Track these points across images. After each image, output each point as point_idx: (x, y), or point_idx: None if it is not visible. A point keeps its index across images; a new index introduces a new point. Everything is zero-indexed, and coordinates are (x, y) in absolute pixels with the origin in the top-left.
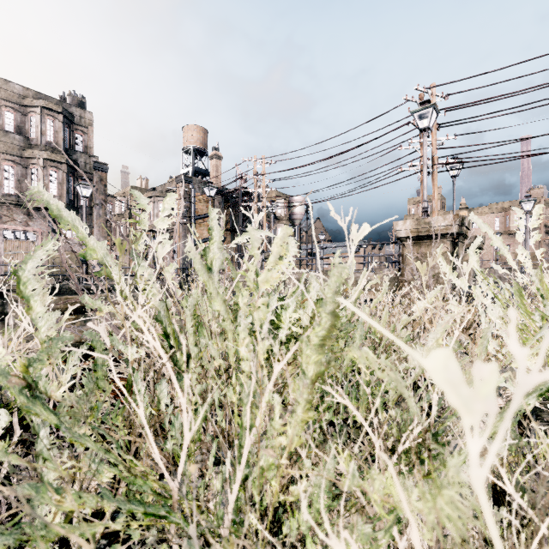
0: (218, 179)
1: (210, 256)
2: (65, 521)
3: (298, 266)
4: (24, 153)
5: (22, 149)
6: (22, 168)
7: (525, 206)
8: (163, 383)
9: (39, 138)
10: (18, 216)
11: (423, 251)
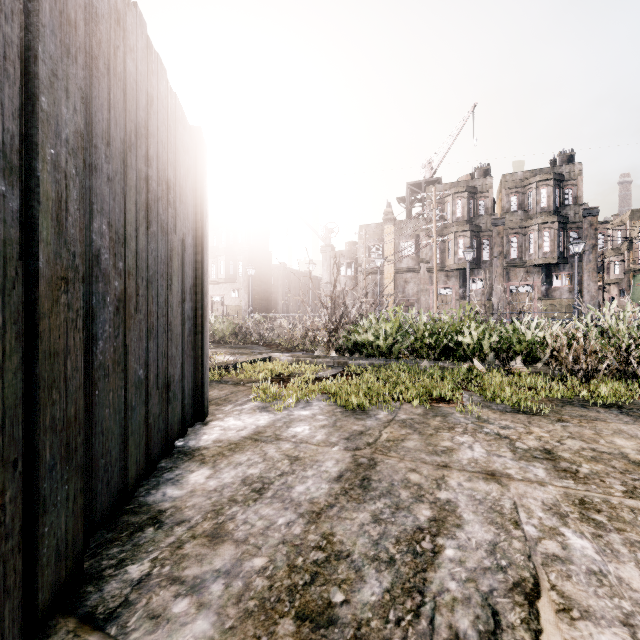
0: None
1: (625, 313)
2: (595, 340)
3: None
4: (524, 224)
5: (522, 222)
6: (522, 236)
7: None
8: (610, 336)
9: (534, 208)
10: (519, 274)
11: None
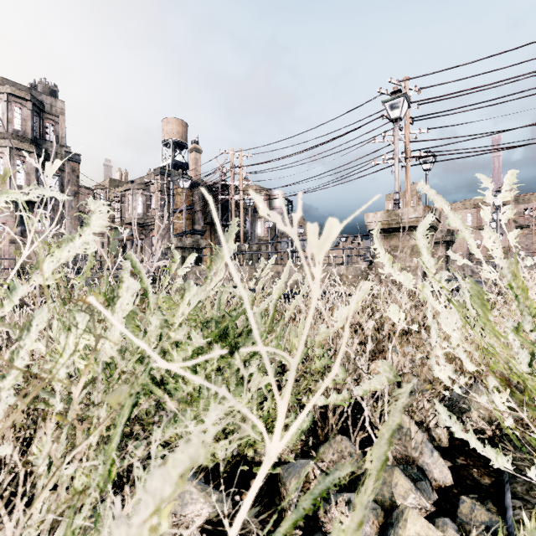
0: (197, 172)
1: None
2: None
3: (278, 259)
4: None
5: None
6: None
7: (496, 202)
8: None
9: (5, 126)
10: None
11: (394, 244)
